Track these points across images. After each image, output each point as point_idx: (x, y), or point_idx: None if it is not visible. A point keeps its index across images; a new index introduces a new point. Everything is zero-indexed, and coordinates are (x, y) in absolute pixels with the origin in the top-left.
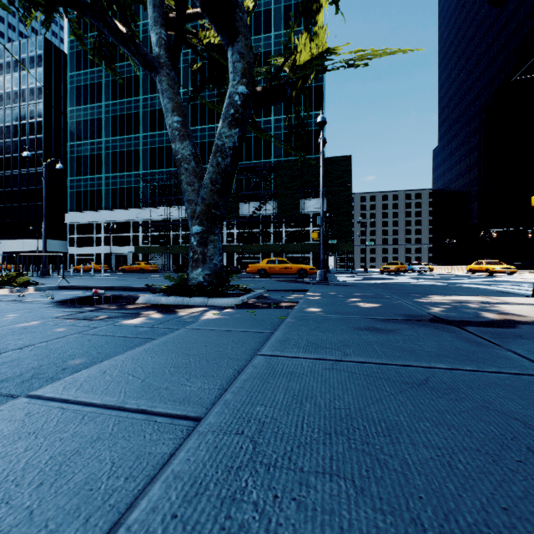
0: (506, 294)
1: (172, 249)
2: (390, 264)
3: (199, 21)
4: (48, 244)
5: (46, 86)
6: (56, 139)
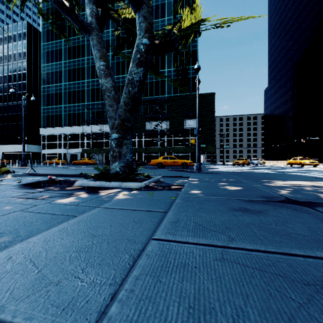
0: (322, 180)
1: (104, 151)
2: (239, 159)
3: (119, 4)
4: (30, 148)
5: (28, 51)
6: (34, 84)
